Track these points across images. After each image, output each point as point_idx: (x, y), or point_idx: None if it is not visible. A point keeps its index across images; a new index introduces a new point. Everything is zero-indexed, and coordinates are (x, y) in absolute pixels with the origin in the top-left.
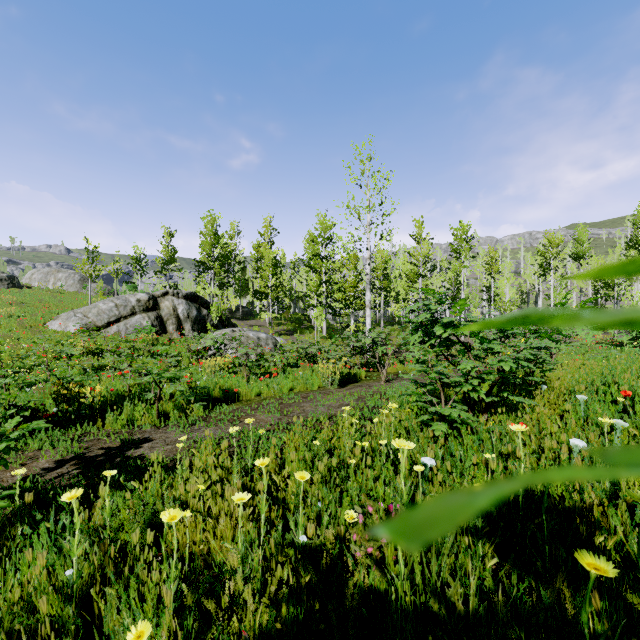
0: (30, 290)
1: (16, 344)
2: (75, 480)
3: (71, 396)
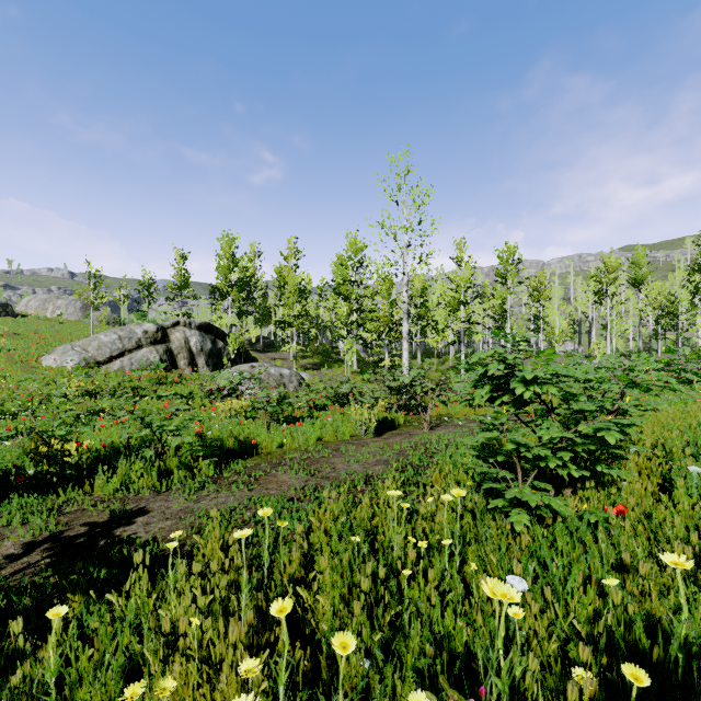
0: (25, 319)
1: (1, 384)
2: (43, 576)
3: (52, 454)
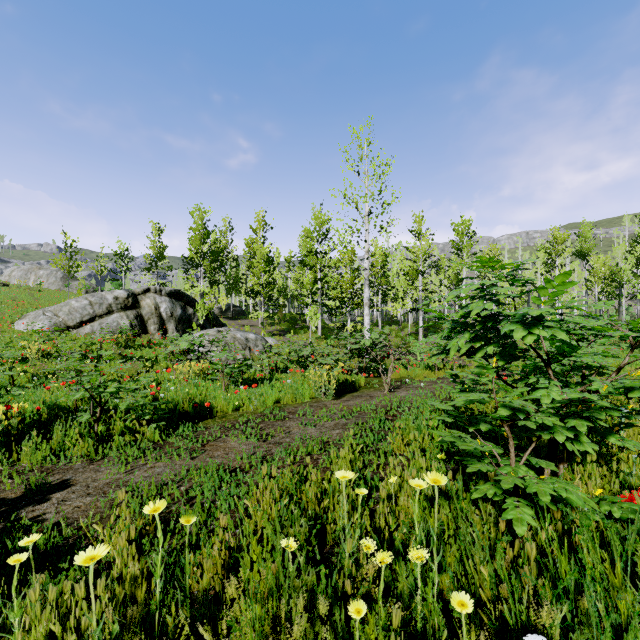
0: (7, 288)
1: None
2: None
3: None
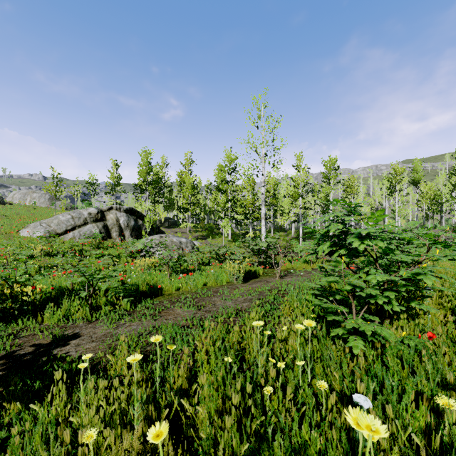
0: (11, 206)
1: None
2: None
3: (14, 295)
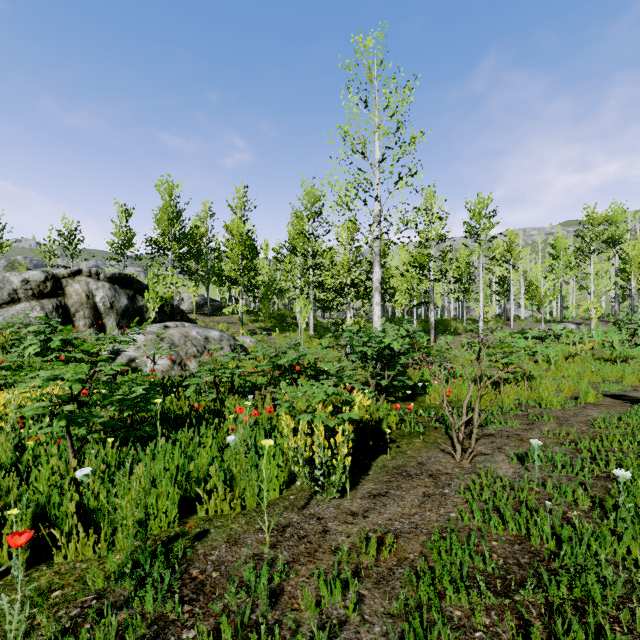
0: None
1: None
2: None
3: None
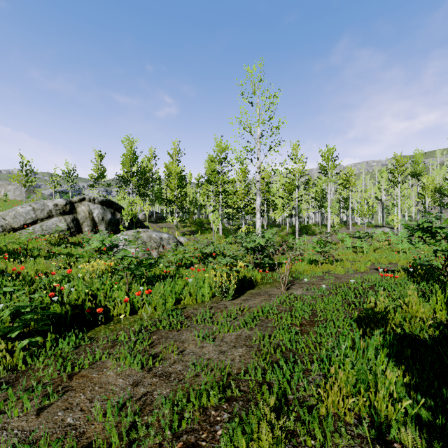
0: None
1: None
2: None
3: None
